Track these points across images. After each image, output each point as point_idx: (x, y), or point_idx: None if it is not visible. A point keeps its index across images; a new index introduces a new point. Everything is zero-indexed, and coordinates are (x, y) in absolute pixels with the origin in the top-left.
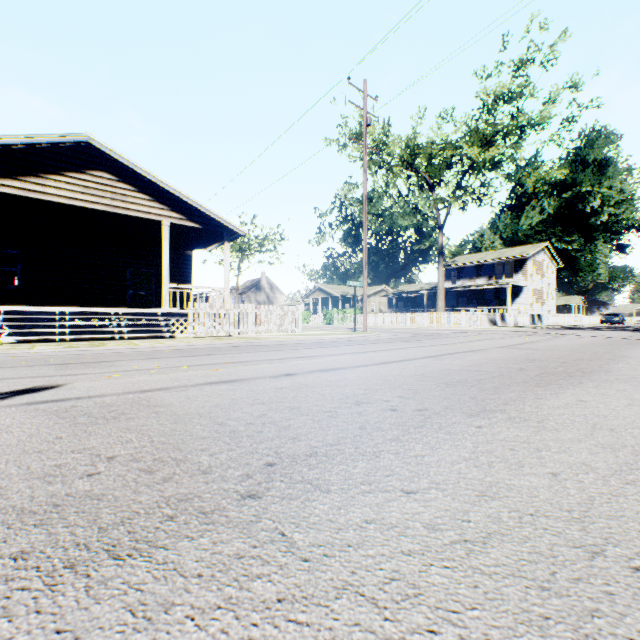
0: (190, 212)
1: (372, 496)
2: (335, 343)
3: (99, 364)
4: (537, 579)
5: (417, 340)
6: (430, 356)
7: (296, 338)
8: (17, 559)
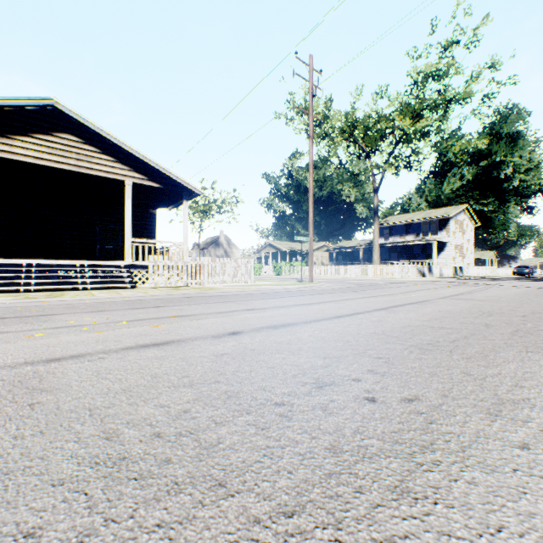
0: (151, 173)
1: None
2: (284, 293)
3: (36, 318)
4: None
5: (360, 290)
6: (381, 308)
7: (248, 288)
8: None
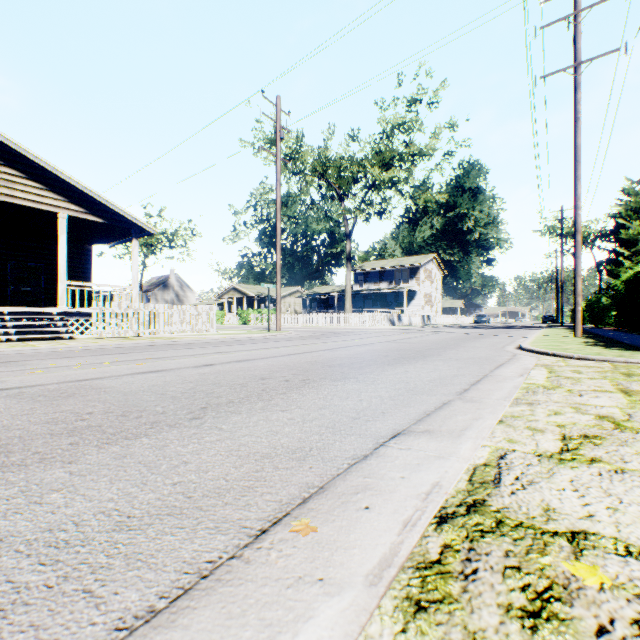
0: (92, 205)
1: (264, 413)
2: (249, 341)
3: (9, 364)
4: (328, 426)
5: (323, 337)
6: (327, 349)
7: (211, 337)
8: (72, 445)
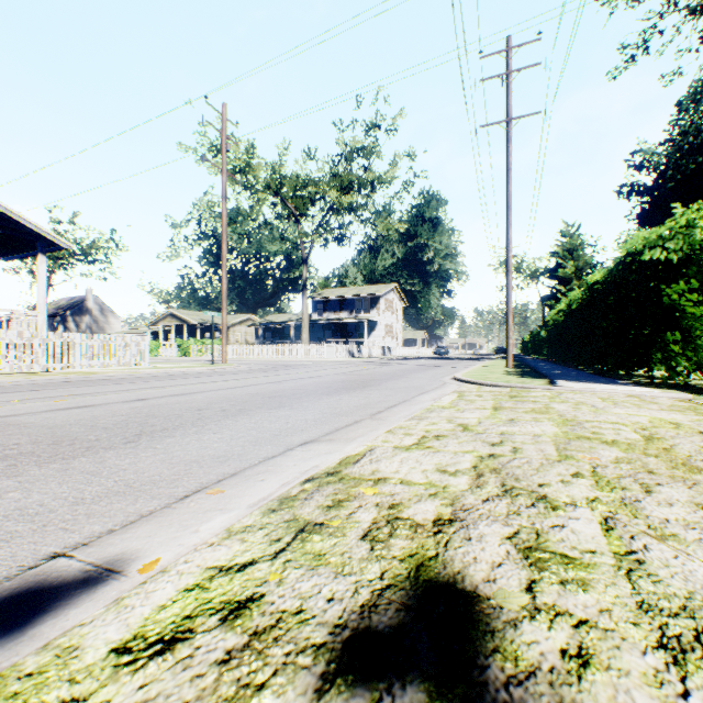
0: None
1: (197, 435)
2: (189, 375)
3: None
4: (252, 441)
5: (273, 371)
6: (274, 382)
7: (143, 372)
8: (11, 466)
